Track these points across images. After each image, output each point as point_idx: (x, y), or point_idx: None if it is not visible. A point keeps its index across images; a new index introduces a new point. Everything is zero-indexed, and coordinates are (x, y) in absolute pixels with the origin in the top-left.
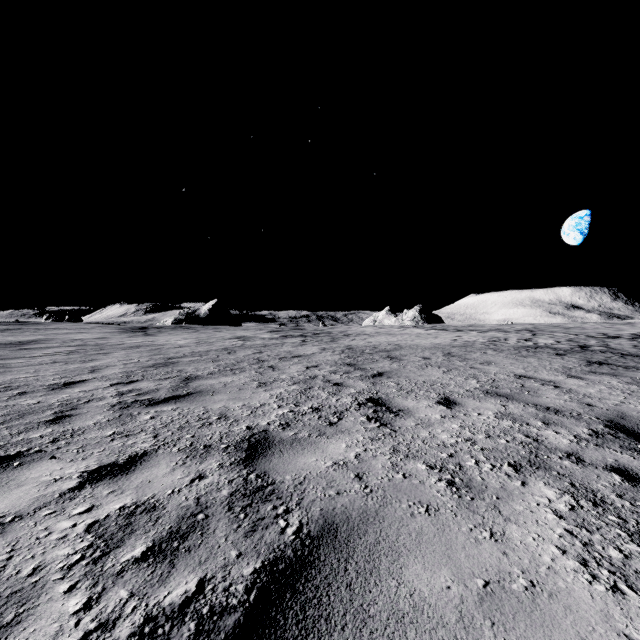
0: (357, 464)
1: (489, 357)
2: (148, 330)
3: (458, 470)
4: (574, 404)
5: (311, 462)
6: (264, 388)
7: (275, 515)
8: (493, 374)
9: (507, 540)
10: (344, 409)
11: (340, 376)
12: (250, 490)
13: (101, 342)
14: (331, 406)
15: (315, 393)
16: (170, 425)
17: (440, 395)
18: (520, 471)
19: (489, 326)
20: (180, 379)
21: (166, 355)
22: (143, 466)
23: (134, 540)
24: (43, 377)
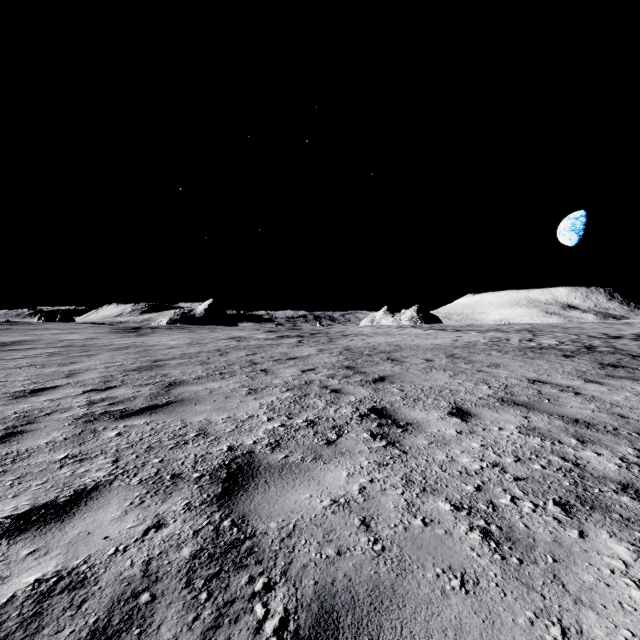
0: (362, 503)
1: (495, 359)
2: (141, 330)
3: (492, 512)
4: (604, 415)
5: (304, 500)
6: (254, 396)
7: (250, 594)
8: (504, 378)
9: None
10: (344, 422)
11: (338, 381)
12: (220, 548)
13: (89, 343)
14: (329, 418)
15: (311, 402)
16: (137, 445)
17: (451, 404)
18: (571, 513)
19: (487, 326)
20: (162, 385)
21: (154, 357)
22: (87, 507)
23: None
24: (11, 383)
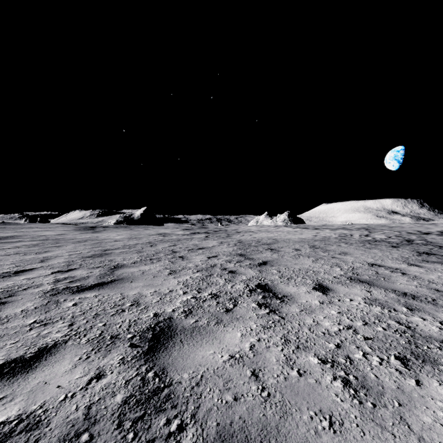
0: (252, 357)
1: (343, 249)
2: (96, 228)
3: (349, 365)
4: (425, 289)
5: (209, 355)
6: (174, 275)
7: (167, 434)
8: (351, 263)
9: None
10: (238, 295)
11: (234, 265)
12: (145, 395)
13: (59, 237)
14: (227, 292)
15: (214, 280)
16: (87, 312)
17: (314, 281)
18: (409, 365)
19: (337, 226)
20: (109, 267)
21: (104, 247)
22: (47, 362)
23: None
24: (1, 266)
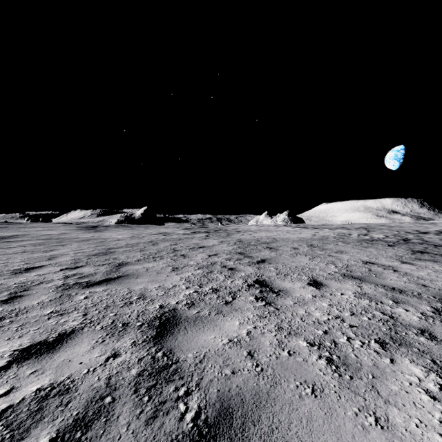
0: (249, 341)
1: (340, 247)
2: (98, 228)
3: (334, 347)
4: (412, 285)
5: (210, 339)
6: (176, 272)
7: (176, 398)
8: (346, 260)
9: (392, 427)
10: (237, 290)
11: (233, 262)
12: (156, 369)
13: (62, 237)
14: (227, 287)
15: (215, 276)
16: (99, 304)
17: (309, 278)
18: (386, 348)
19: (336, 225)
20: (114, 265)
21: (107, 246)
22: (68, 344)
23: (39, 430)
24: (11, 263)
